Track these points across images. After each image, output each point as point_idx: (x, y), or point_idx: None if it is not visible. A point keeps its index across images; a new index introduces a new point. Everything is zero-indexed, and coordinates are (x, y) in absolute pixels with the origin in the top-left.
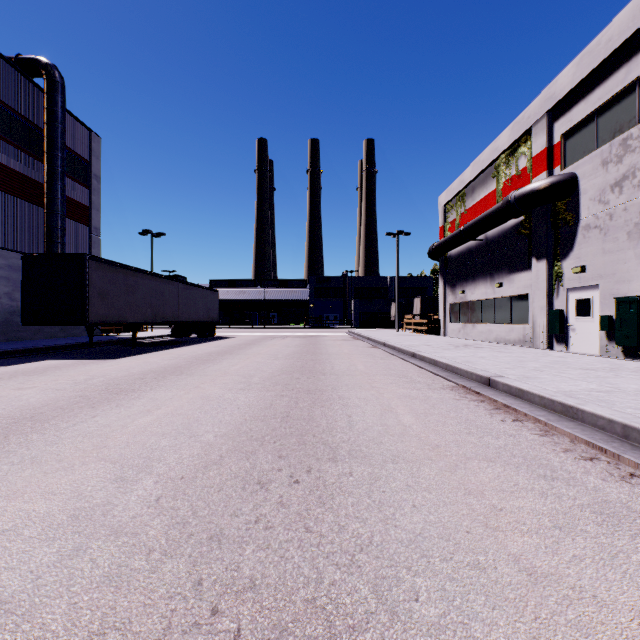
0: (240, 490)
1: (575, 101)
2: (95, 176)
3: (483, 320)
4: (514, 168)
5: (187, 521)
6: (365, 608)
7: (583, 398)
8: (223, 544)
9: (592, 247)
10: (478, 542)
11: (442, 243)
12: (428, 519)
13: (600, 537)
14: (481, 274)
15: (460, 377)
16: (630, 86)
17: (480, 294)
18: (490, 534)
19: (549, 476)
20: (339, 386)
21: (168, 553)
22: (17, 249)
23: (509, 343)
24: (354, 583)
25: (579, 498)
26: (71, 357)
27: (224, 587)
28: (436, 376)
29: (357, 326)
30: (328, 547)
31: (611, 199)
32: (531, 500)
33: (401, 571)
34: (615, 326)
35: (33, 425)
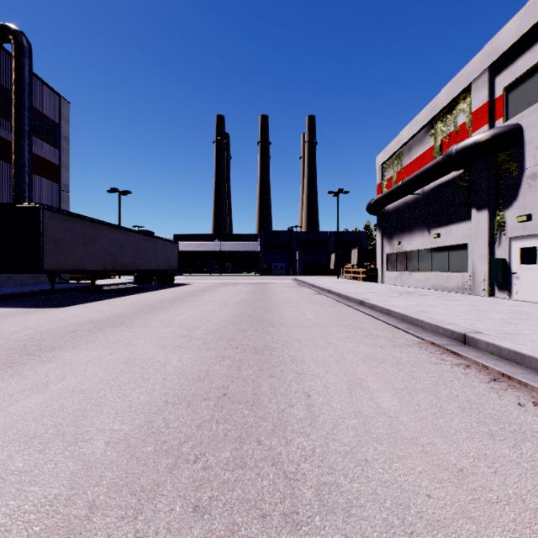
0: None
1: (519, 53)
2: (64, 138)
3: (420, 268)
4: (452, 125)
5: None
6: None
7: None
8: None
9: None
10: None
11: (380, 198)
12: None
13: None
14: (418, 226)
15: (422, 330)
16: None
17: (417, 244)
18: None
19: None
20: (290, 342)
21: None
22: None
23: (447, 290)
24: None
25: None
26: (24, 304)
27: None
28: (394, 328)
29: (301, 274)
30: None
31: None
32: None
33: None
34: None
35: None
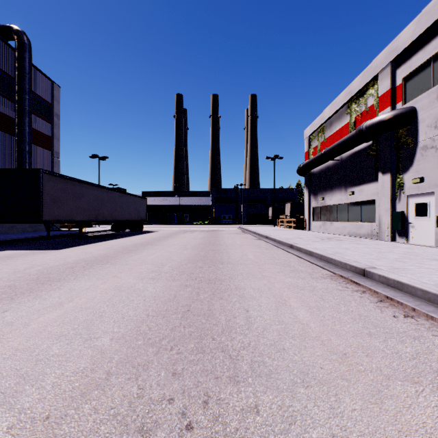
0: None
1: (414, 51)
2: (56, 115)
3: (339, 219)
4: (363, 106)
5: None
6: None
7: None
8: None
9: (429, 163)
10: None
11: (308, 163)
12: None
13: None
14: (337, 185)
15: (335, 266)
16: None
17: (336, 200)
18: None
19: None
20: (235, 275)
21: None
22: None
23: (359, 236)
24: None
25: None
26: (28, 247)
27: None
28: (314, 265)
29: (245, 223)
30: None
31: None
32: None
33: None
34: None
35: None
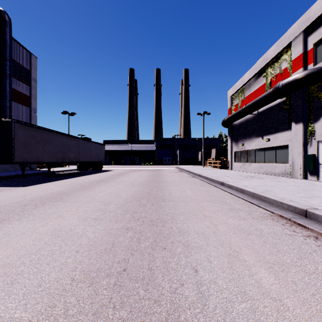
0: None
1: None
2: (33, 79)
3: (256, 161)
4: (278, 69)
5: None
6: None
7: None
8: None
9: None
10: None
11: (231, 117)
12: None
13: None
14: (255, 134)
15: (270, 205)
16: None
17: (254, 146)
18: None
19: None
20: (177, 215)
21: None
22: None
23: (274, 174)
24: None
25: None
26: (1, 184)
27: None
28: (248, 203)
29: (180, 164)
30: None
31: None
32: None
33: None
34: None
35: None
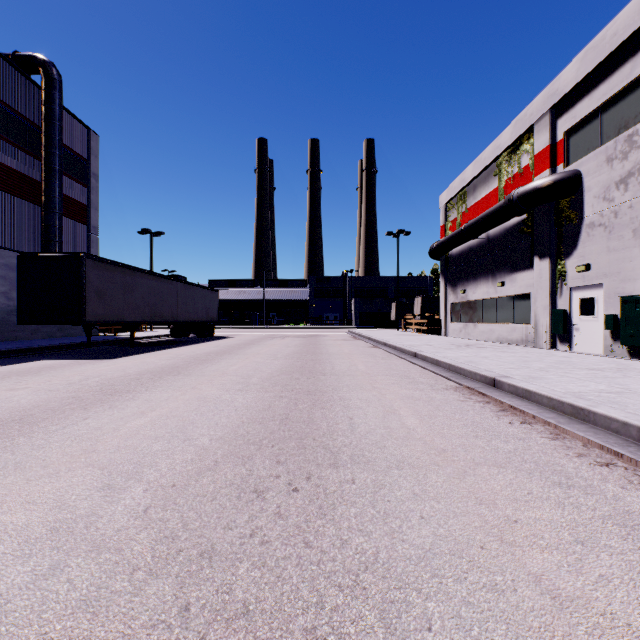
0: (235, 499)
1: (579, 97)
2: (93, 175)
3: (485, 320)
4: (516, 166)
5: (176, 535)
6: (372, 639)
7: (594, 399)
8: (214, 562)
9: (596, 245)
10: (494, 559)
11: (443, 242)
12: (438, 532)
13: (627, 553)
14: (483, 273)
15: (464, 377)
16: (636, 81)
17: (482, 293)
18: (506, 550)
19: (564, 483)
20: (340, 387)
21: (153, 572)
22: (14, 248)
23: (511, 343)
24: (359, 608)
25: (599, 508)
26: (67, 357)
27: (214, 613)
28: (439, 376)
29: (357, 326)
30: (329, 565)
31: (616, 196)
32: (548, 511)
33: (411, 594)
34: (620, 325)
35: (21, 428)
